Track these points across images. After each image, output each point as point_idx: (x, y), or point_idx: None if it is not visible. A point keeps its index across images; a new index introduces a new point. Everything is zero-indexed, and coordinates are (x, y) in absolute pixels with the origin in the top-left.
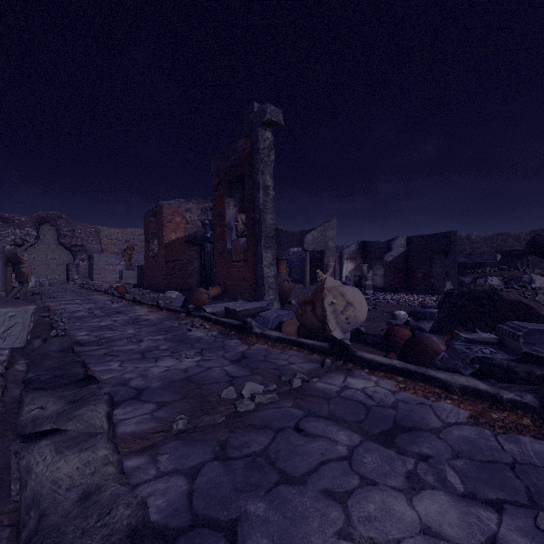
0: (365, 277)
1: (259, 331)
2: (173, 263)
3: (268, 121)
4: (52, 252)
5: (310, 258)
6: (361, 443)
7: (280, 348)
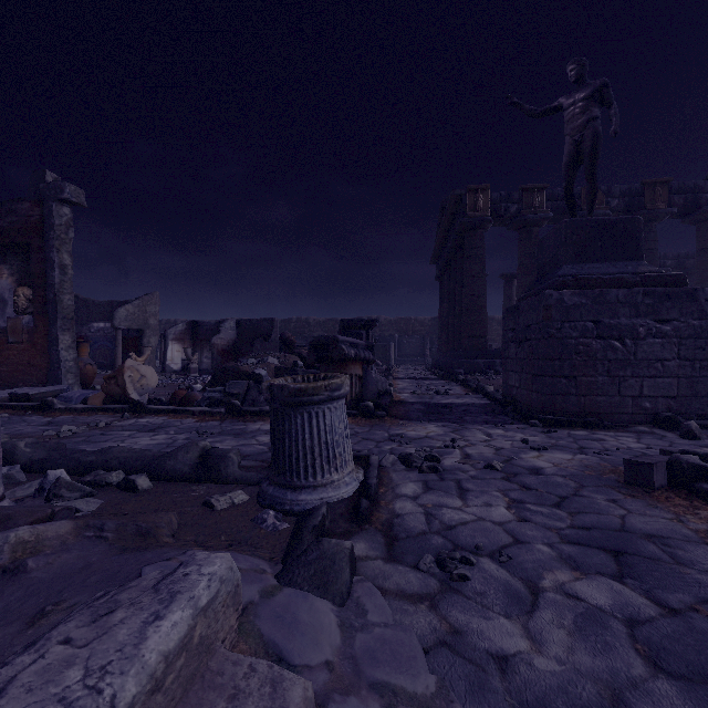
0: (190, 360)
1: (64, 407)
2: None
3: (67, 200)
4: None
5: (124, 338)
6: (137, 433)
7: (87, 415)
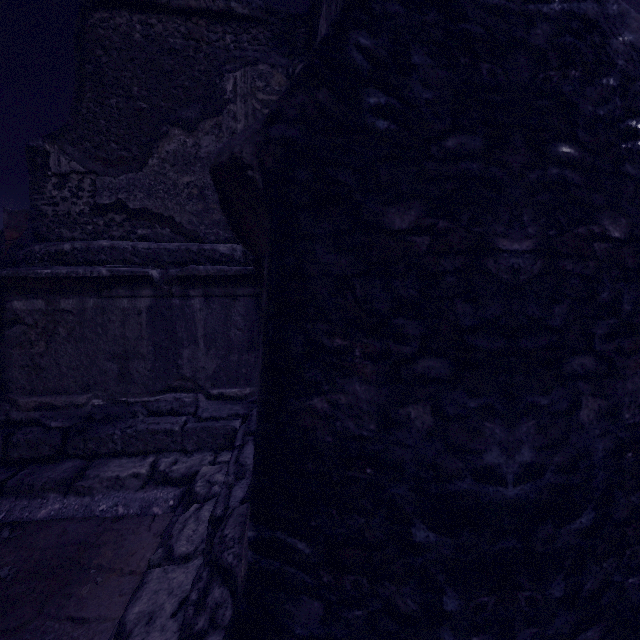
0: None
1: None
2: None
3: None
4: None
5: None
6: None
7: None
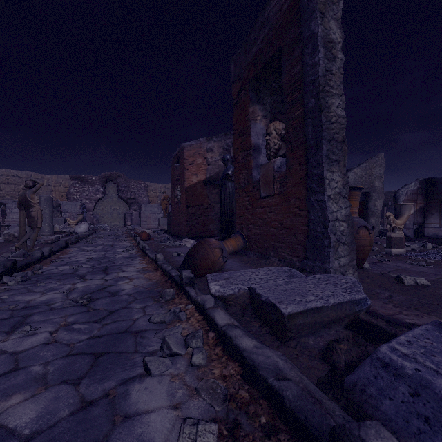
0: None
1: None
2: (194, 208)
3: None
4: (114, 204)
5: None
6: None
7: None
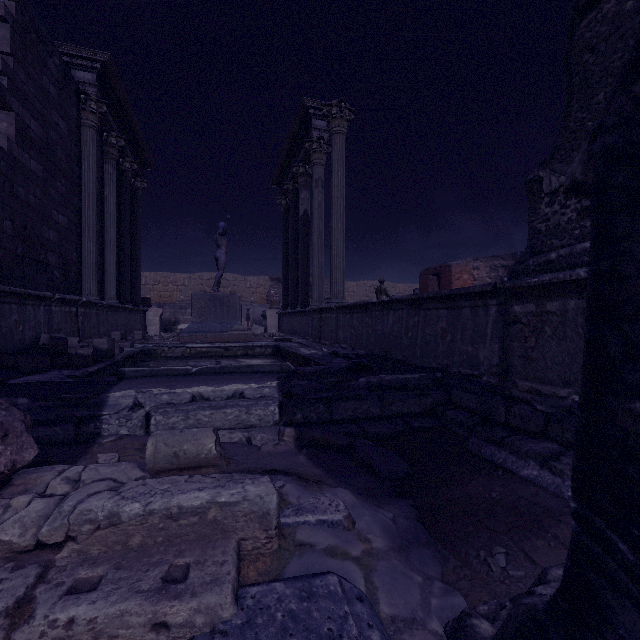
0: None
1: None
2: None
3: None
4: None
5: None
6: None
7: None
